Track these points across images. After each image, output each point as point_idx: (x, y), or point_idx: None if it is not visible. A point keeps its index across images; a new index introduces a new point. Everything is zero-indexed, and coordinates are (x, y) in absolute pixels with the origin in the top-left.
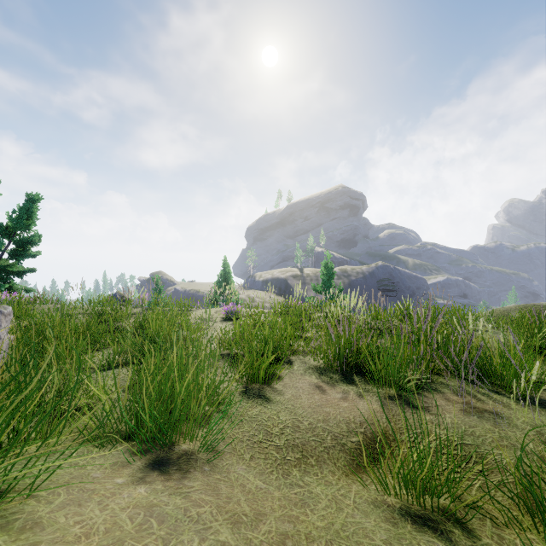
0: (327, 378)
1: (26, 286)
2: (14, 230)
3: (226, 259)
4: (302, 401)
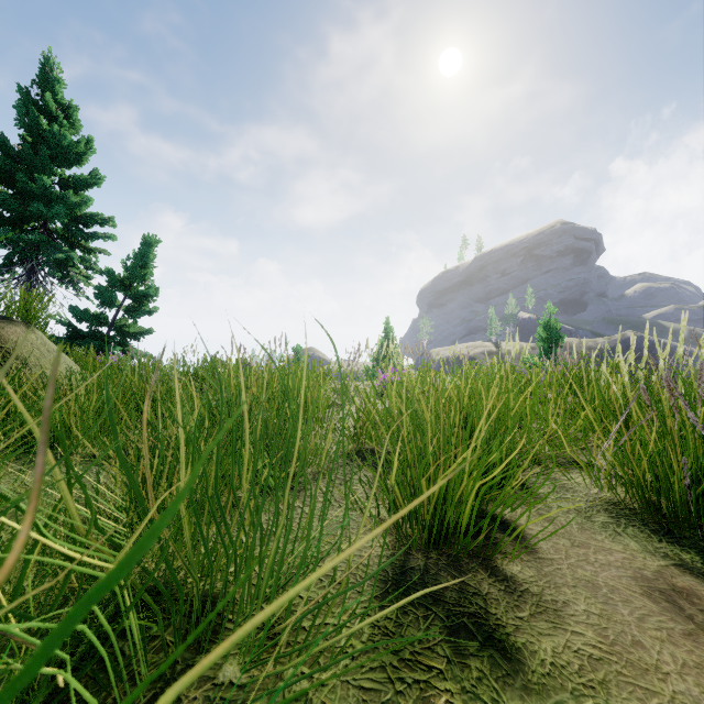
0: (685, 554)
1: (146, 352)
2: (131, 282)
3: (389, 322)
4: (678, 697)
